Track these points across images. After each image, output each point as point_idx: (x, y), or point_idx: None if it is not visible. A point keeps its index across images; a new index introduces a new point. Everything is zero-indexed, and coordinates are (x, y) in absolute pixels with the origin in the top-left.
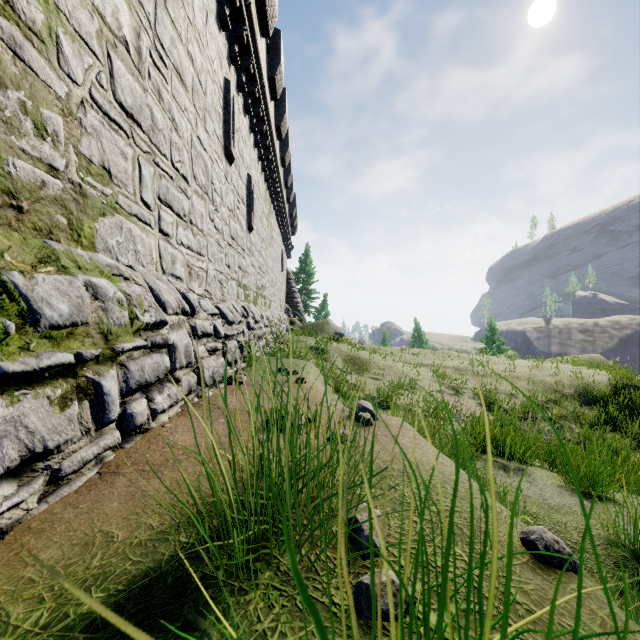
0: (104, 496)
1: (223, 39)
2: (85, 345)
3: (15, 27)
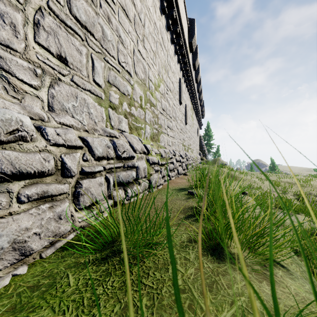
0: (171, 184)
1: (178, 65)
2: (165, 161)
3: (154, 107)
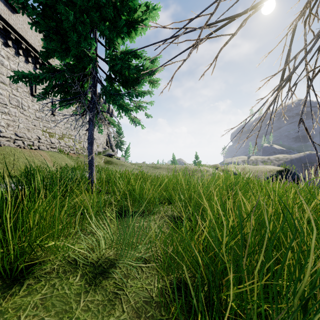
0: None
1: (30, 65)
2: None
3: None
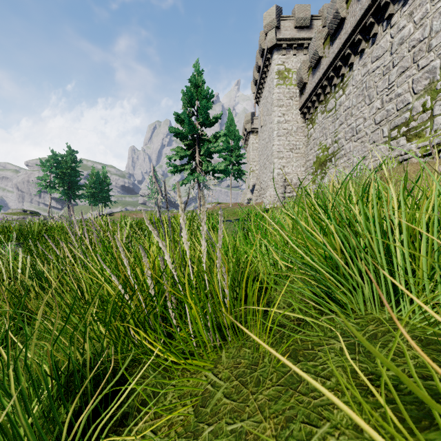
0: None
1: None
2: None
3: None
